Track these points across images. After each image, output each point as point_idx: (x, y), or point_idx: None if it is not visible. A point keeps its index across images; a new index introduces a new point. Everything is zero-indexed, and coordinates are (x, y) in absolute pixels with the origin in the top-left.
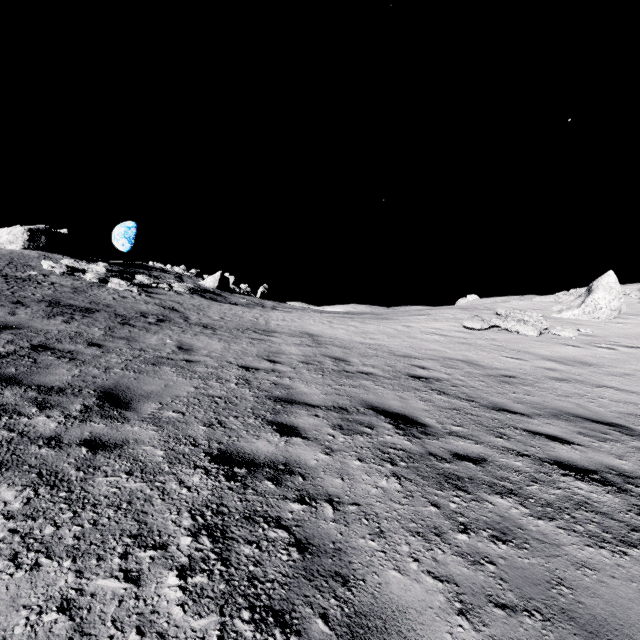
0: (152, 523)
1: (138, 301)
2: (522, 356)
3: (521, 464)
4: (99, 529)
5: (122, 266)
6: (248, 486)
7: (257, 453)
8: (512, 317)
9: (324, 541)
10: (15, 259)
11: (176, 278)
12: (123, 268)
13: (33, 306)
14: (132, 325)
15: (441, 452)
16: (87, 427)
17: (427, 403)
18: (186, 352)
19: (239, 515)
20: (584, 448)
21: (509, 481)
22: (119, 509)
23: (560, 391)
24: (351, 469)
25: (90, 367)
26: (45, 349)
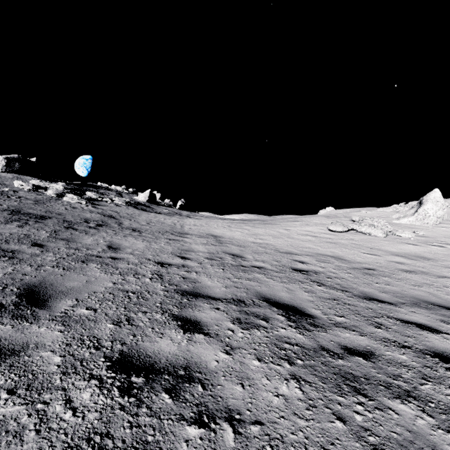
0: None
1: (85, 210)
2: (376, 252)
3: (406, 357)
4: None
5: (77, 185)
6: (142, 402)
7: (158, 355)
8: (365, 223)
9: None
10: None
11: (117, 194)
12: (77, 187)
13: None
14: (75, 229)
15: (332, 346)
16: None
17: (310, 294)
18: (114, 250)
19: None
20: None
21: (402, 379)
22: None
23: (412, 281)
24: (251, 371)
25: (24, 265)
26: None
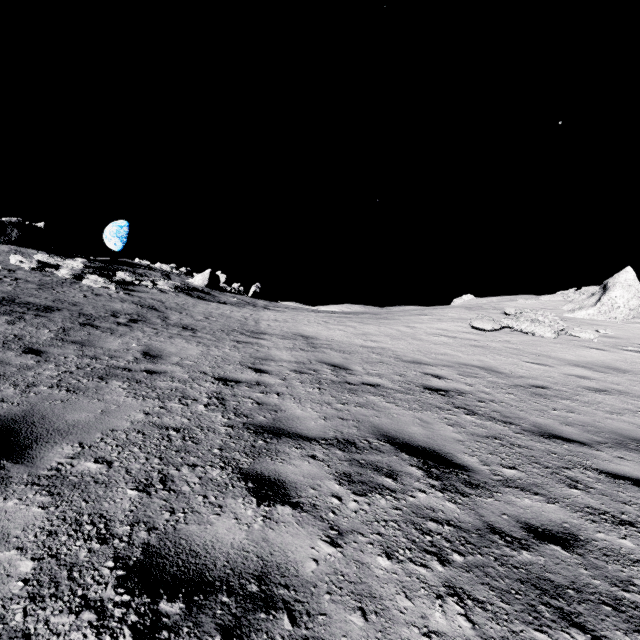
0: None
1: (113, 299)
2: (545, 361)
3: (632, 544)
4: None
5: (104, 263)
6: None
7: (212, 551)
8: (525, 317)
9: None
10: None
11: (163, 276)
12: (105, 265)
13: None
14: (95, 326)
15: (506, 524)
16: None
17: (457, 429)
18: (152, 360)
19: None
20: None
21: (637, 590)
22: None
23: (607, 406)
24: (376, 581)
25: (5, 384)
26: None
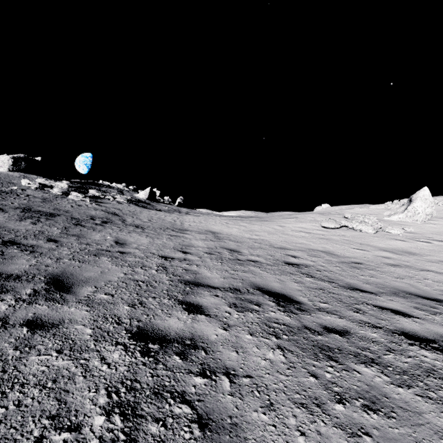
0: (71, 402)
1: (89, 208)
2: (365, 248)
3: (376, 335)
4: (21, 410)
5: (80, 183)
6: (159, 361)
7: (169, 329)
8: (356, 219)
9: (222, 416)
10: (2, 178)
11: (118, 192)
12: (80, 185)
13: (10, 212)
14: (83, 225)
15: (314, 326)
16: (32, 309)
17: (300, 284)
18: (121, 245)
19: (149, 391)
20: (421, 320)
21: (369, 351)
22: (44, 388)
23: (395, 274)
24: (244, 343)
25: (45, 258)
26: (13, 244)
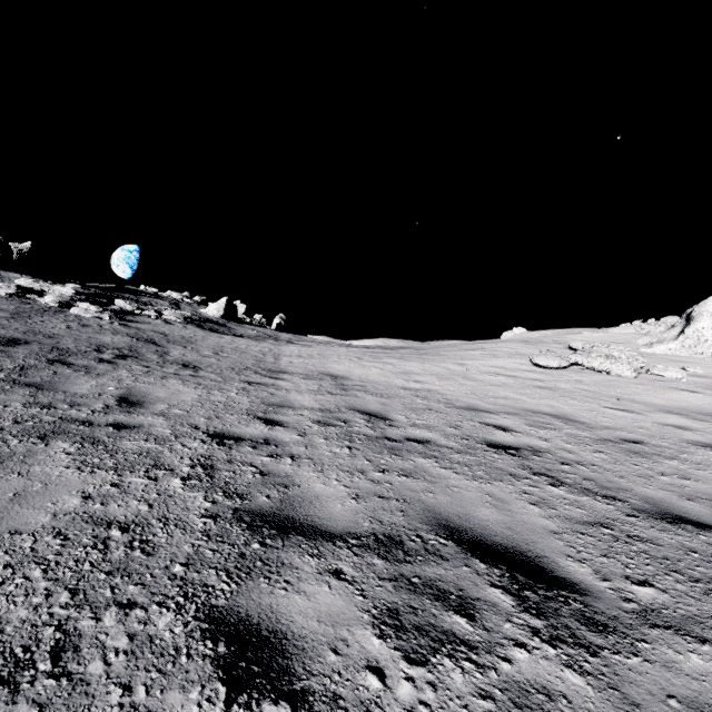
0: None
1: (103, 331)
2: (630, 406)
3: None
4: None
5: (102, 289)
6: None
7: None
8: (597, 352)
9: None
10: None
11: (171, 305)
12: (102, 292)
13: None
14: (67, 363)
15: None
16: None
17: (545, 510)
18: (128, 408)
19: None
20: None
21: None
22: None
23: None
24: None
25: None
26: None
